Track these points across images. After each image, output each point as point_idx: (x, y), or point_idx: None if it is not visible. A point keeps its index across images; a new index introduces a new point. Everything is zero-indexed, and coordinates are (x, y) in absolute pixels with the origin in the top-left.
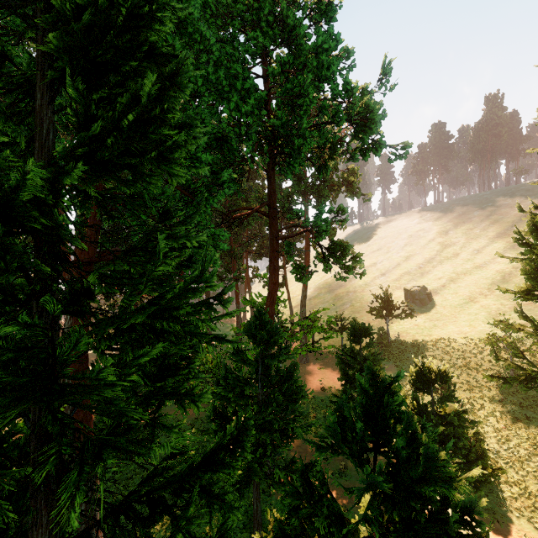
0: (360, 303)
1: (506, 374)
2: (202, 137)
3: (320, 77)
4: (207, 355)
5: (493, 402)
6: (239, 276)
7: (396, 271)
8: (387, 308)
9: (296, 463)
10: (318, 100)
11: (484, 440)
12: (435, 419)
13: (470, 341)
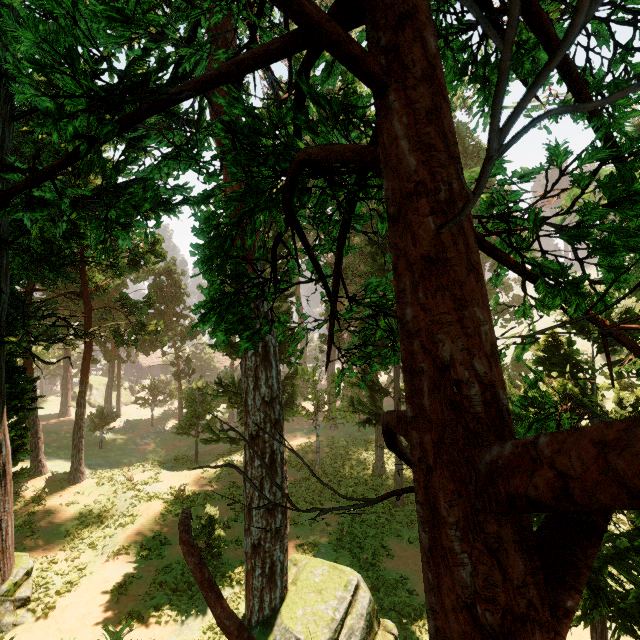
0: None
1: None
2: None
3: None
4: None
5: None
6: None
7: None
8: None
9: None
10: None
11: None
12: None
13: None
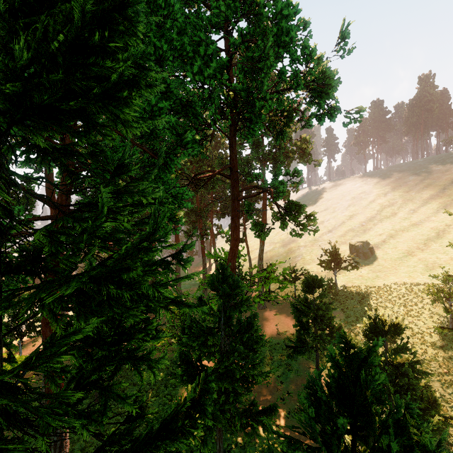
0: (310, 256)
1: (445, 321)
2: (159, 85)
3: (279, 44)
4: None
5: (435, 347)
6: (204, 233)
7: (341, 228)
8: (335, 260)
9: (256, 406)
10: (274, 77)
11: (431, 385)
12: (390, 370)
13: (410, 291)
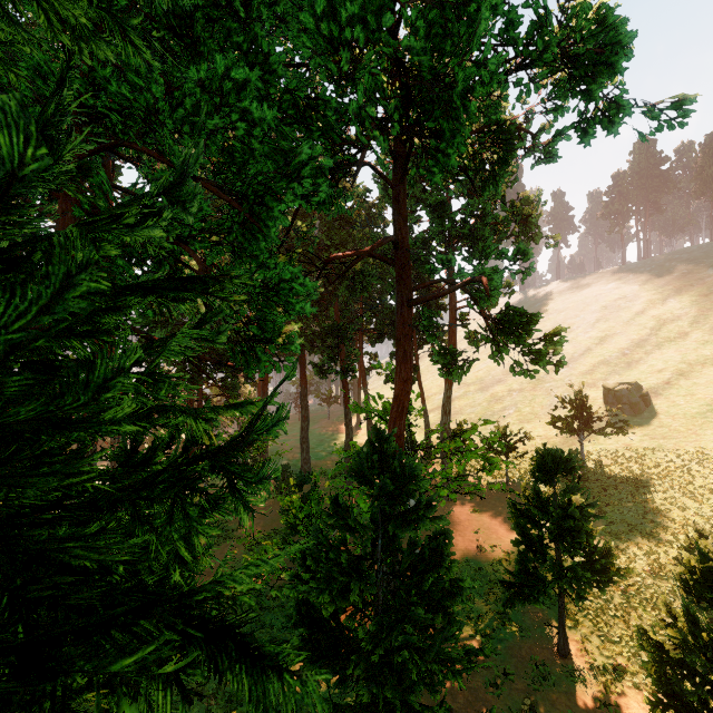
0: (530, 407)
1: None
2: None
3: None
4: (293, 496)
5: None
6: (348, 368)
7: (585, 359)
8: (582, 417)
9: None
10: None
11: None
12: None
13: None
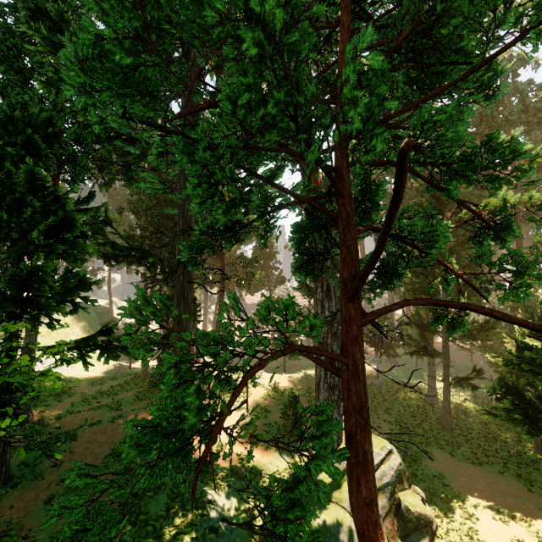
0: None
1: None
2: None
3: None
4: None
5: None
6: None
7: None
8: None
9: None
10: None
11: None
12: None
13: None
